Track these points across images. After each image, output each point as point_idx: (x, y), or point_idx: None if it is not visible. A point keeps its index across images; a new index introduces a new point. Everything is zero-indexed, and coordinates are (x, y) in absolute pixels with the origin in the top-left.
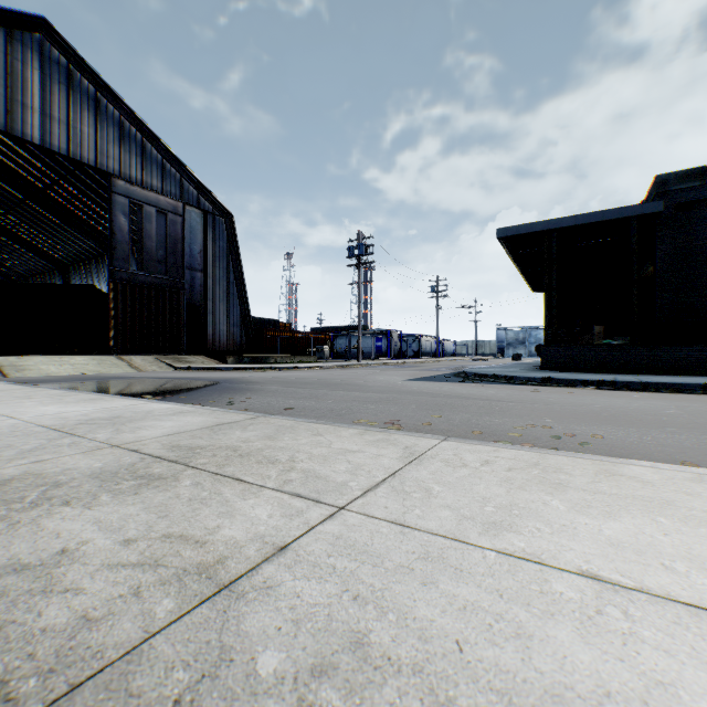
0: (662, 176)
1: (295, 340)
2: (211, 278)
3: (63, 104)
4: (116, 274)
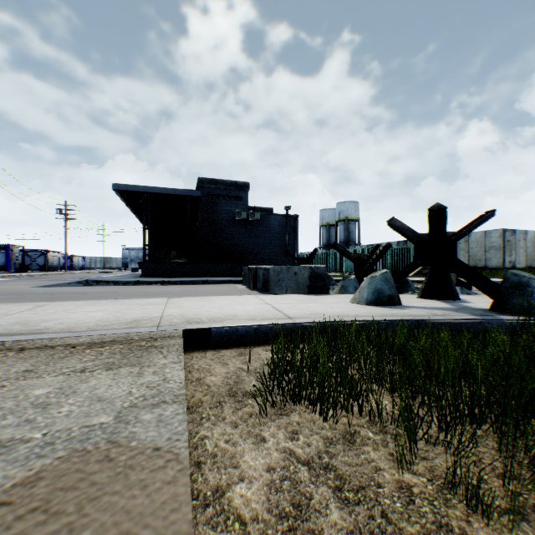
0: (201, 178)
1: None
2: None
3: None
4: None
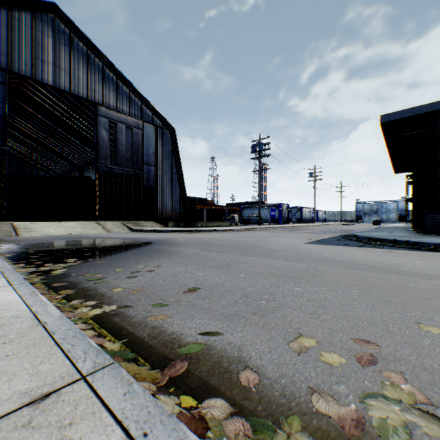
0: None
1: (216, 211)
2: (160, 170)
3: (67, 59)
4: (100, 168)
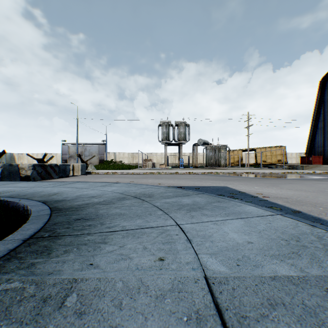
0: None
1: None
2: None
3: None
4: None
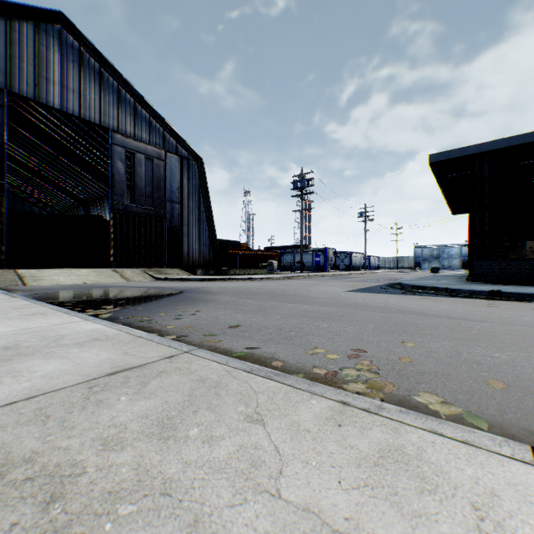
0: None
1: (251, 257)
2: (186, 209)
3: (76, 77)
4: (115, 206)
